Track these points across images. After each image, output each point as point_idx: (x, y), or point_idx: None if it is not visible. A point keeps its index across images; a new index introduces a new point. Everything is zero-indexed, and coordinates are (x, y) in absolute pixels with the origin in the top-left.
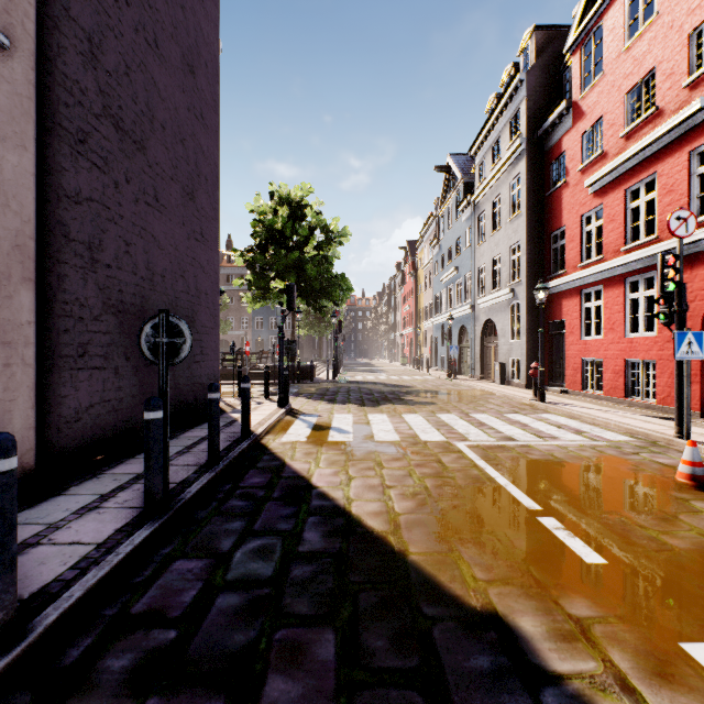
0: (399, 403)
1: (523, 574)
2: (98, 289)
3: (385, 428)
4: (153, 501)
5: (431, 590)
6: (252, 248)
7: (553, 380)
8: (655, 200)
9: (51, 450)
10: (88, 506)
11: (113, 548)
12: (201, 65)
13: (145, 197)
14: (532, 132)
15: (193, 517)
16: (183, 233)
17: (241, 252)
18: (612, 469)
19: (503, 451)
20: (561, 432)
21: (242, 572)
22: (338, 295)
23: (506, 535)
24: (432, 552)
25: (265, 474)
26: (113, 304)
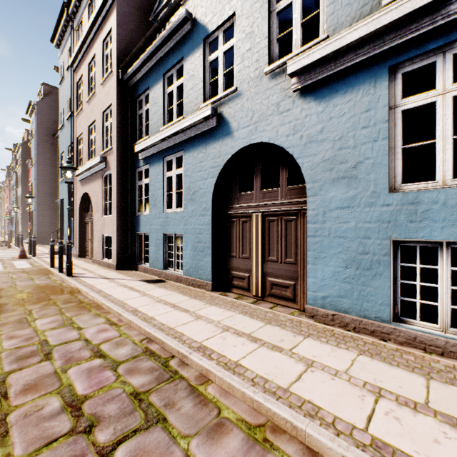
0: None
1: None
2: None
3: None
4: None
5: None
6: None
7: None
8: None
9: None
10: None
11: None
12: None
13: None
14: (25, 162)
15: None
16: None
17: None
18: None
19: None
20: None
21: None
22: None
23: None
24: None
25: None
26: None
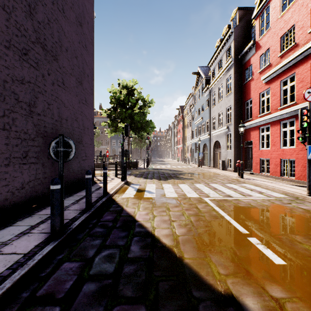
0: (177, 178)
1: (244, 271)
2: (33, 125)
3: (170, 191)
4: (55, 230)
5: (197, 280)
6: (110, 108)
7: (246, 168)
8: (292, 86)
9: (8, 203)
10: (24, 232)
11: (32, 256)
12: (85, 22)
13: (58, 82)
14: (237, 55)
15: (76, 237)
16: (76, 100)
17: (105, 110)
18: (279, 211)
19: (226, 202)
20: (253, 193)
21: (98, 270)
22: (149, 129)
23: (233, 247)
24: (196, 258)
25: (113, 214)
26: (41, 132)
